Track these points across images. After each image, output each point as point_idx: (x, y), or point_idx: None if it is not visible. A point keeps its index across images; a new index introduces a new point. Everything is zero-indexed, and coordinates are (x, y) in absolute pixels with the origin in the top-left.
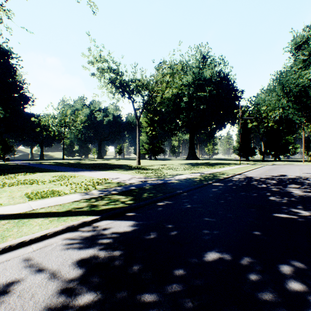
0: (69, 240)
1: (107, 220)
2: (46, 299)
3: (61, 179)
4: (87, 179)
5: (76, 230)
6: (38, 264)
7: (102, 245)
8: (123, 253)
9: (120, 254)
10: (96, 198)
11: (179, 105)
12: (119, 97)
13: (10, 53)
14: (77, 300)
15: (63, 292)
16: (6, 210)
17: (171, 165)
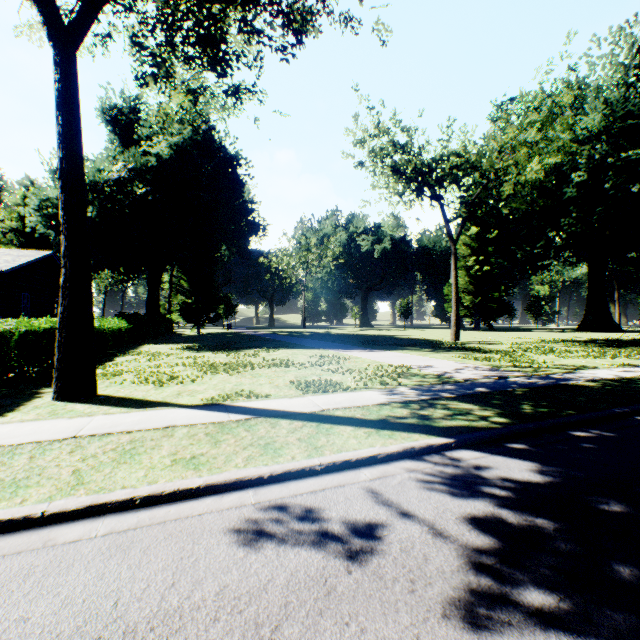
0: (420, 475)
1: (468, 450)
2: (454, 570)
3: (325, 361)
4: (370, 365)
5: (417, 457)
6: (393, 504)
7: (496, 499)
8: (559, 527)
9: (554, 528)
10: (418, 403)
11: (556, 194)
12: (412, 200)
13: (239, 159)
14: (521, 594)
15: (479, 569)
16: (286, 405)
17: (543, 345)
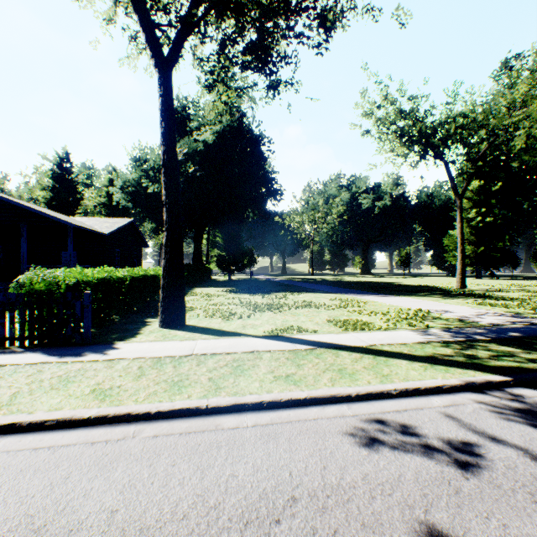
0: (489, 406)
1: (527, 388)
2: None
3: (346, 304)
4: (389, 308)
5: (478, 391)
6: (477, 428)
7: None
8: None
9: None
10: (456, 343)
11: None
12: (416, 161)
13: (262, 138)
14: None
15: None
16: (336, 340)
17: None
